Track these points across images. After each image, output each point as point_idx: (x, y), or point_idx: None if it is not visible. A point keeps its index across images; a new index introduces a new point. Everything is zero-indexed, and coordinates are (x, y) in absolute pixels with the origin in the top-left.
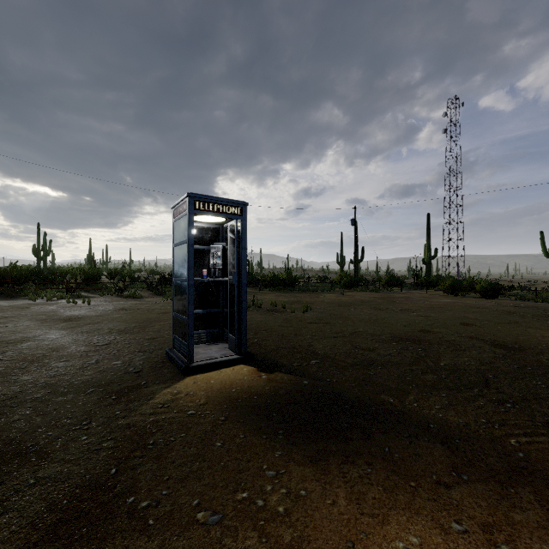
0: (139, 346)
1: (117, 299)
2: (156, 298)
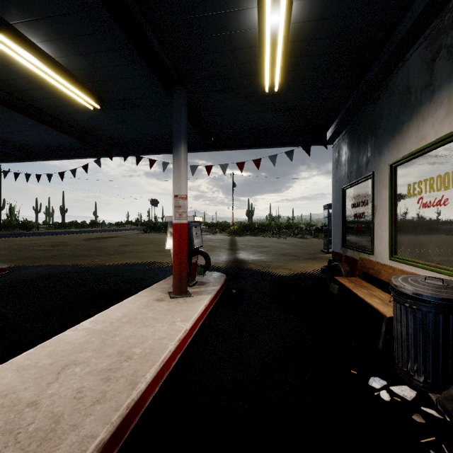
0: (312, 249)
1: (295, 238)
2: (314, 239)
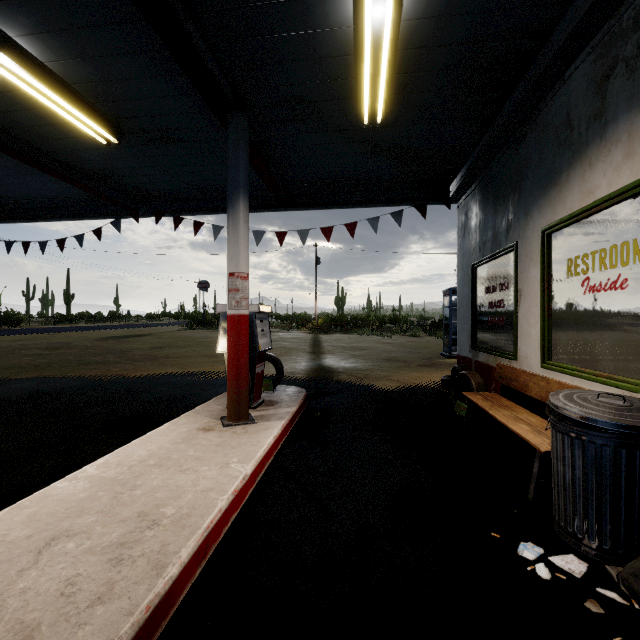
0: (427, 352)
1: (404, 337)
2: (430, 337)
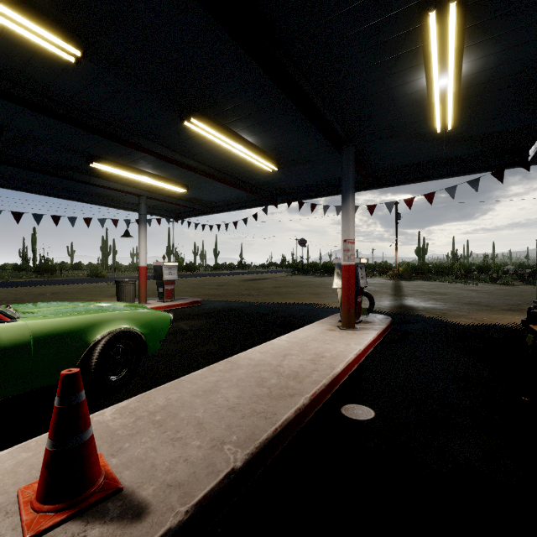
0: (517, 300)
1: (493, 285)
2: (527, 286)
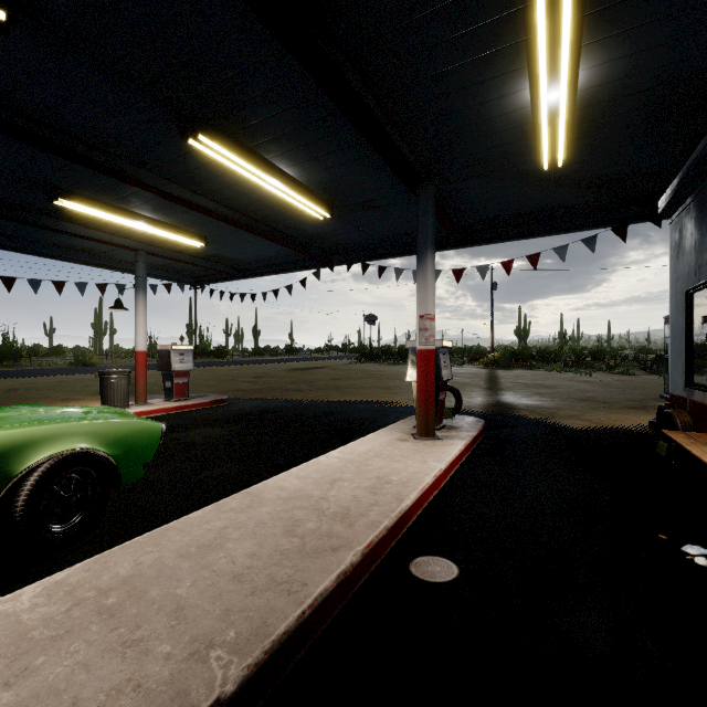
0: (641, 394)
1: (610, 375)
2: (650, 376)
